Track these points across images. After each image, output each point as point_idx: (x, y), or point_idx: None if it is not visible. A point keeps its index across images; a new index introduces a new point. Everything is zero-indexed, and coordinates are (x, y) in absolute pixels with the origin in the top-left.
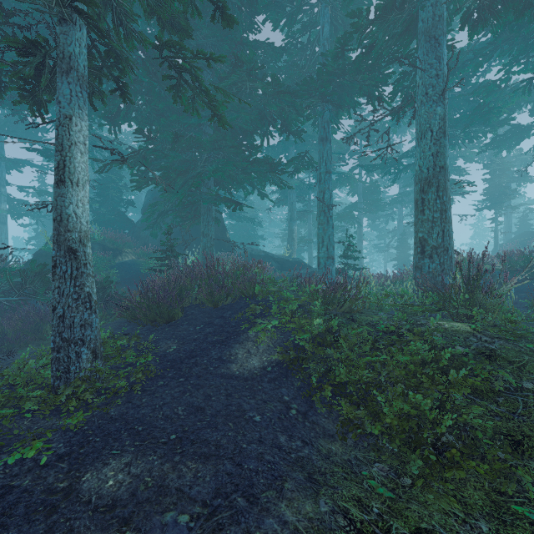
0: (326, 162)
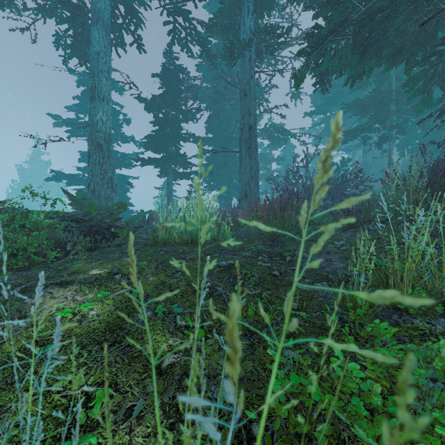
0: None
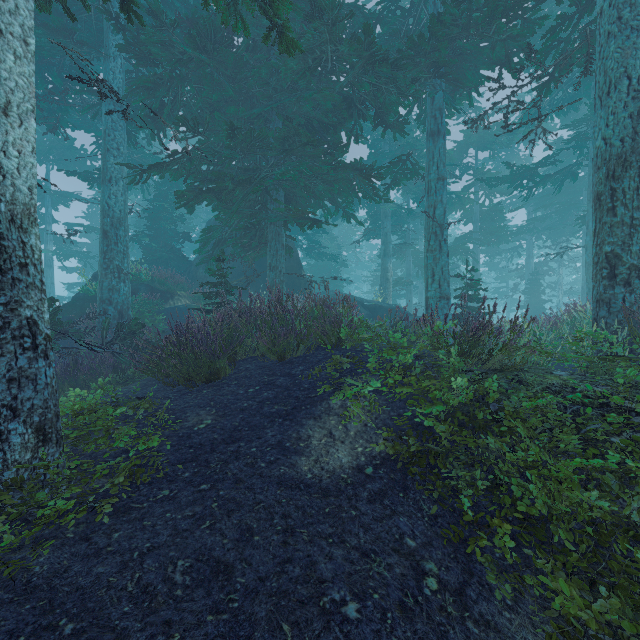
0: (438, 164)
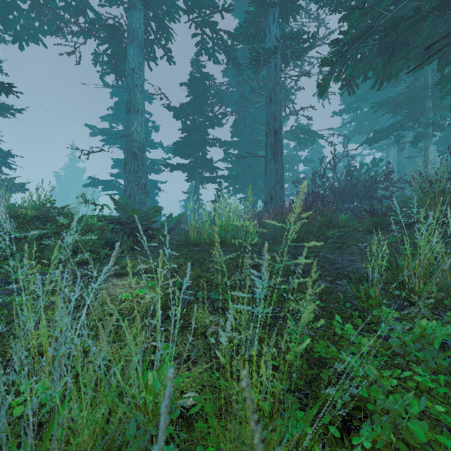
0: None
